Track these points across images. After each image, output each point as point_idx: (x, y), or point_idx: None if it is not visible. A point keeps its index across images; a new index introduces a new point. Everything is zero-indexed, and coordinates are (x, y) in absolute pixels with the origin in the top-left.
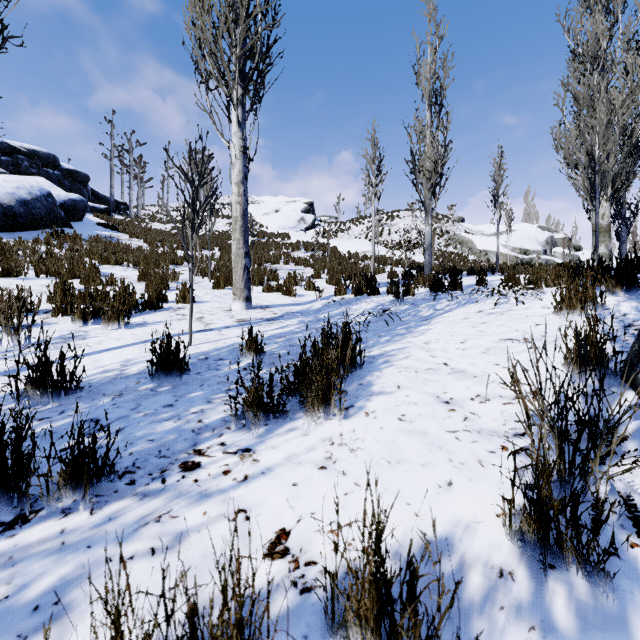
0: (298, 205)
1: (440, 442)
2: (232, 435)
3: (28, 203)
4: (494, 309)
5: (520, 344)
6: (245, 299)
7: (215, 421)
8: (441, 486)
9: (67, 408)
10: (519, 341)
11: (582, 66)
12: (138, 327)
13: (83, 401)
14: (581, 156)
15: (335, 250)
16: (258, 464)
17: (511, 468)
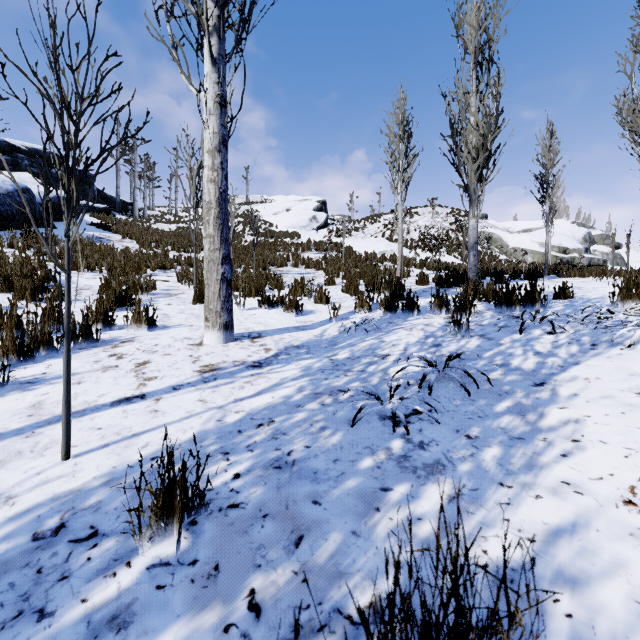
0: (310, 203)
1: None
2: None
3: None
4: None
5: None
6: (223, 327)
7: None
8: None
9: None
10: None
11: None
12: (16, 391)
13: None
14: None
15: (350, 250)
16: None
17: None
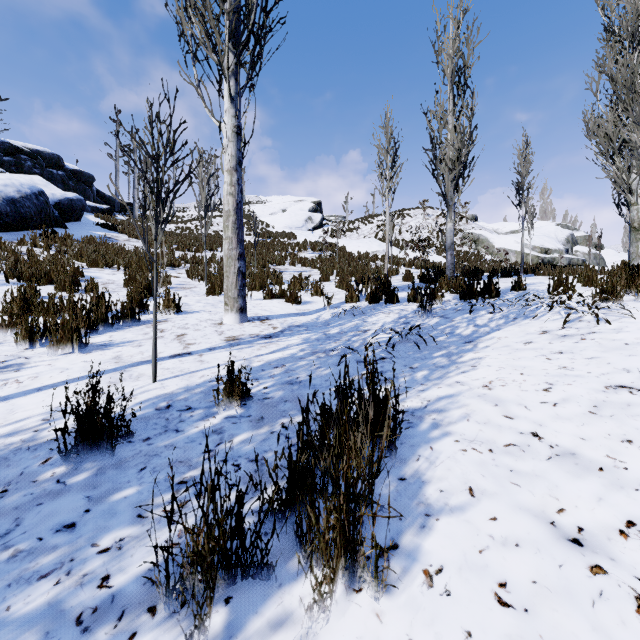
0: (305, 204)
1: None
2: None
3: (16, 202)
4: (565, 329)
5: None
6: (239, 310)
7: (133, 582)
8: None
9: None
10: None
11: (620, 44)
12: (98, 350)
13: None
14: (635, 138)
15: (344, 250)
16: None
17: None
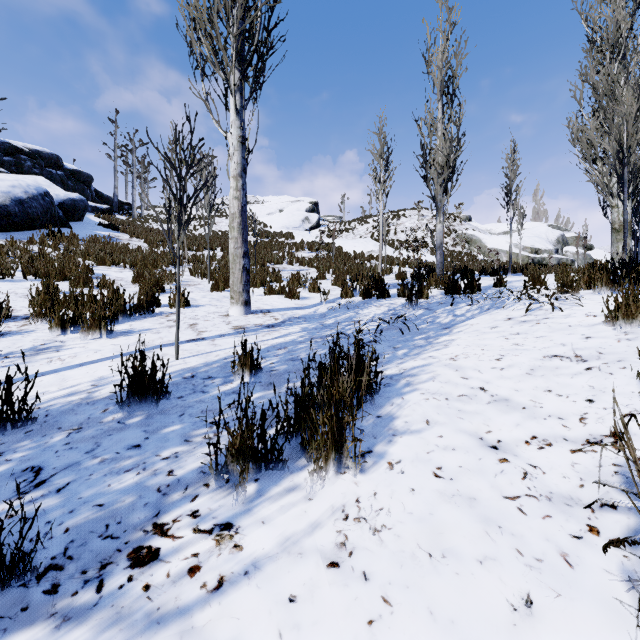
0: (302, 205)
1: (498, 517)
2: (210, 498)
3: (24, 202)
4: (526, 316)
5: (572, 363)
6: (244, 303)
7: (190, 473)
8: (516, 608)
9: (8, 448)
10: (570, 359)
11: (601, 55)
12: (122, 336)
13: (31, 438)
14: (607, 147)
15: (340, 250)
16: (240, 554)
17: (615, 571)
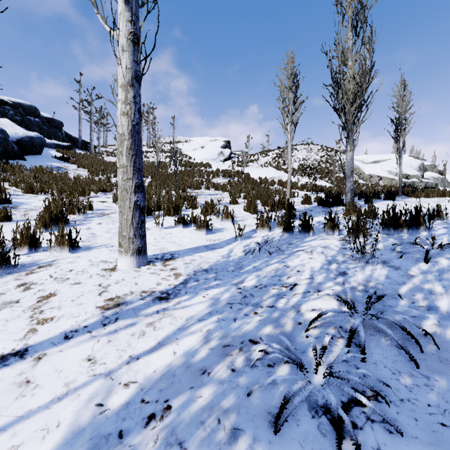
0: (218, 142)
1: None
2: None
3: None
4: None
5: None
6: (135, 252)
7: None
8: None
9: None
10: None
11: None
12: None
13: None
14: None
15: (248, 176)
16: None
17: None
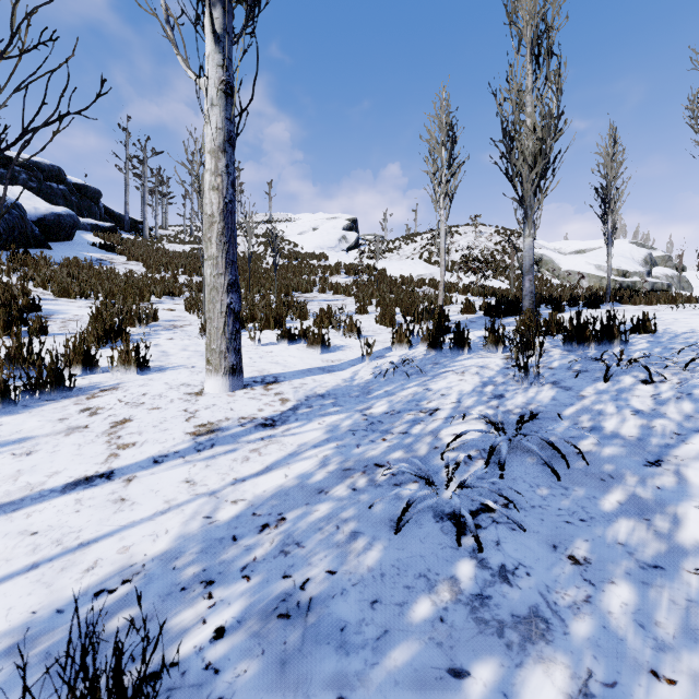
0: (339, 222)
1: None
2: None
3: None
4: None
5: None
6: (229, 371)
7: None
8: None
9: None
10: None
11: None
12: None
13: None
14: None
15: (384, 274)
16: None
17: None
